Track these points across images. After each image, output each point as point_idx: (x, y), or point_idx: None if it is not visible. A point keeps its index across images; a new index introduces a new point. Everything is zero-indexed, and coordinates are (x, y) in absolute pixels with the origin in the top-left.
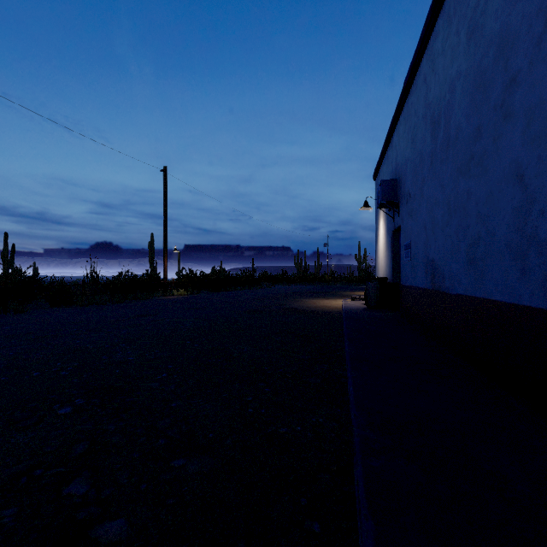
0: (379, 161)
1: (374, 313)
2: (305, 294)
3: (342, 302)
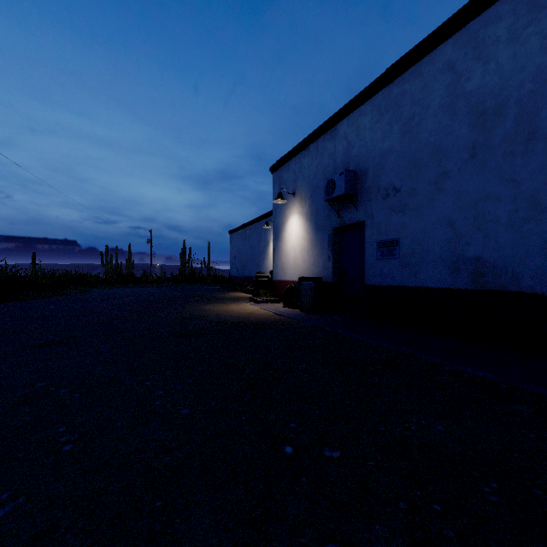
0: (295, 152)
1: (330, 317)
2: (184, 299)
3: (255, 306)
